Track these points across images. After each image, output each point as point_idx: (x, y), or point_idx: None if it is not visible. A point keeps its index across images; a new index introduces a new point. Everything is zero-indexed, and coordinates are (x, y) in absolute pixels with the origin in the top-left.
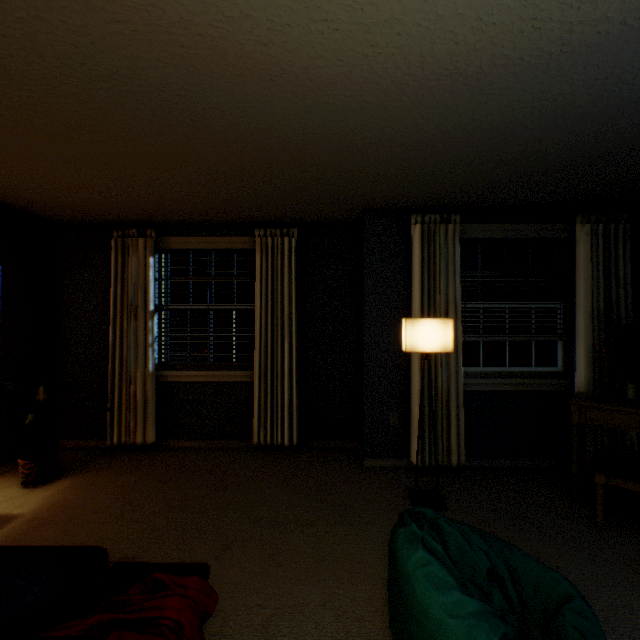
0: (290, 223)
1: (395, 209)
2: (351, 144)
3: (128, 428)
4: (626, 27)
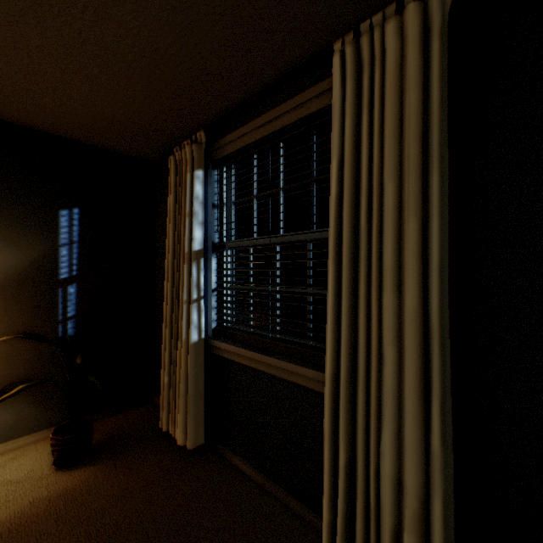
0: None
1: None
2: None
3: (174, 413)
4: None
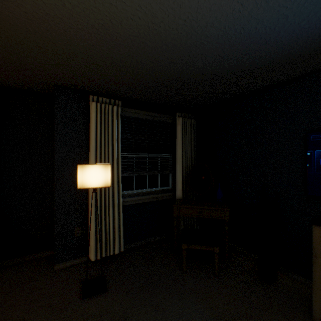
0: None
1: (79, 89)
2: (5, 5)
3: None
4: None
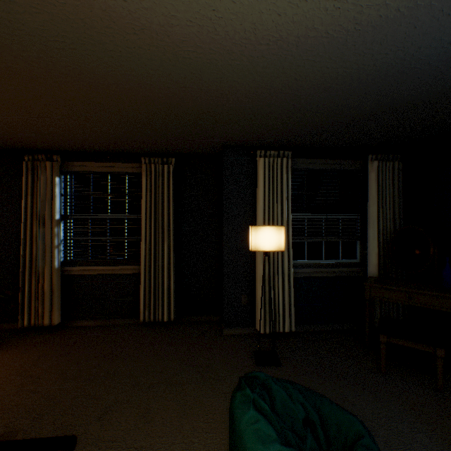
0: (169, 154)
1: (246, 146)
2: (207, 93)
3: (37, 313)
4: (399, 13)
